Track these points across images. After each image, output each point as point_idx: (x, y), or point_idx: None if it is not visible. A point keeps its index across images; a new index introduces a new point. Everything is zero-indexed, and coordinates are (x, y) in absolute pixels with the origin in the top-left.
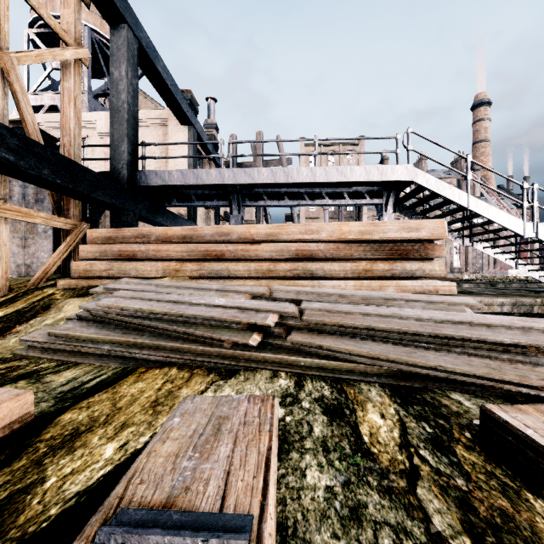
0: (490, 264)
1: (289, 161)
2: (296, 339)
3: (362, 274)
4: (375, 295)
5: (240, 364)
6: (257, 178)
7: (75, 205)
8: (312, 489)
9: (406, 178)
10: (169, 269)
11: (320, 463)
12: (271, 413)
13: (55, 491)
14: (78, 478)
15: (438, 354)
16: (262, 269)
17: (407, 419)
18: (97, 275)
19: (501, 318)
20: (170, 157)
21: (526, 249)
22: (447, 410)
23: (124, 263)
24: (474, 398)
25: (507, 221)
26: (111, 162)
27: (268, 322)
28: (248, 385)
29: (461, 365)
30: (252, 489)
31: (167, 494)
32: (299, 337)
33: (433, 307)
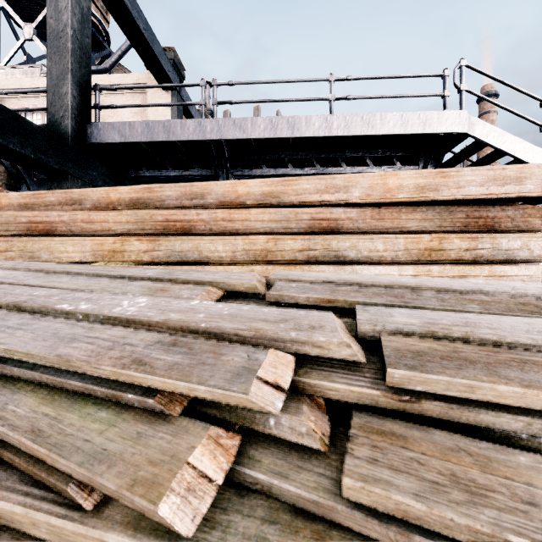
0: None
1: None
2: (389, 497)
3: (424, 256)
4: (529, 289)
5: None
6: (251, 131)
7: None
8: None
9: (459, 128)
10: (103, 248)
11: None
12: None
13: None
14: None
15: None
16: (254, 248)
17: None
18: None
19: None
20: (133, 105)
21: None
22: None
23: (30, 240)
24: None
25: None
26: (49, 109)
27: (255, 395)
28: None
29: None
30: None
31: None
32: (401, 483)
33: None
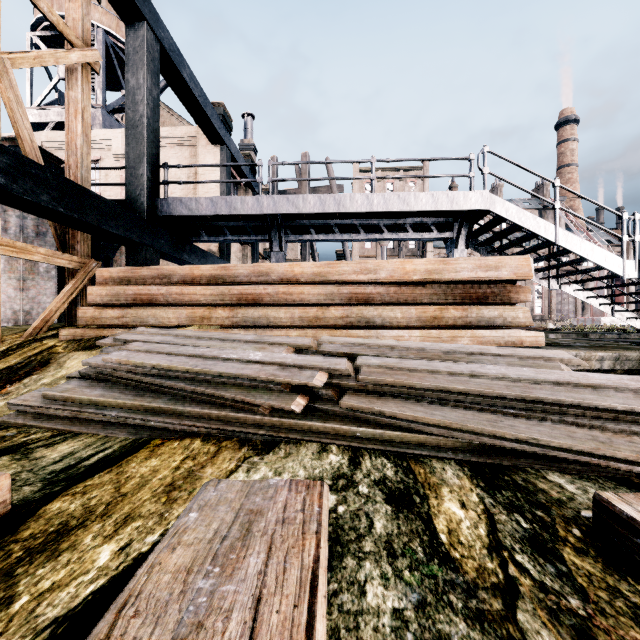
0: (578, 311)
1: (340, 189)
2: (350, 404)
3: (430, 322)
4: (447, 348)
5: (281, 435)
6: (303, 206)
7: (82, 239)
8: (374, 613)
9: (482, 206)
10: (195, 316)
11: (385, 574)
12: (319, 506)
13: (25, 617)
14: (58, 597)
15: (530, 422)
16: (308, 316)
17: (495, 509)
18: (108, 324)
19: (607, 377)
20: (198, 182)
21: (624, 292)
22: (546, 497)
23: (141, 309)
24: (578, 480)
25: (603, 258)
26: (127, 188)
27: (315, 382)
28: (290, 462)
29: (561, 437)
30: (292, 626)
31: (171, 634)
32: (354, 401)
33: (520, 363)
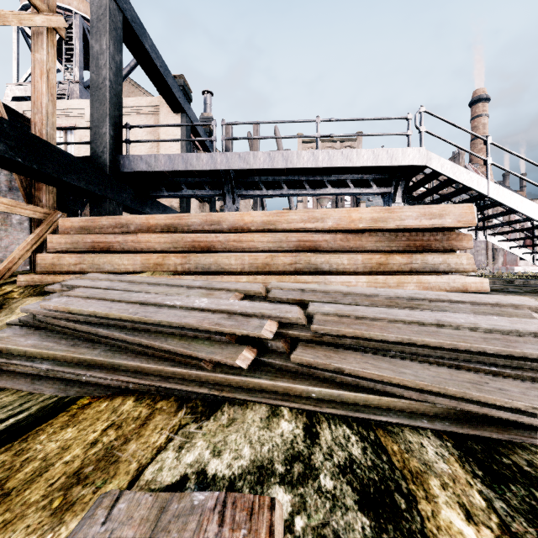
0: (489, 261)
1: None
2: (303, 358)
3: (375, 268)
4: (402, 294)
5: (224, 394)
6: (253, 162)
7: (48, 191)
8: None
9: (419, 162)
10: (149, 262)
11: None
12: None
13: None
14: None
15: (522, 385)
16: (257, 262)
17: (517, 525)
18: (65, 270)
19: None
20: (157, 141)
21: None
22: None
23: (97, 256)
24: None
25: (531, 210)
26: (91, 145)
27: (263, 333)
28: (233, 433)
29: None
30: None
31: None
32: (308, 356)
33: (485, 310)
